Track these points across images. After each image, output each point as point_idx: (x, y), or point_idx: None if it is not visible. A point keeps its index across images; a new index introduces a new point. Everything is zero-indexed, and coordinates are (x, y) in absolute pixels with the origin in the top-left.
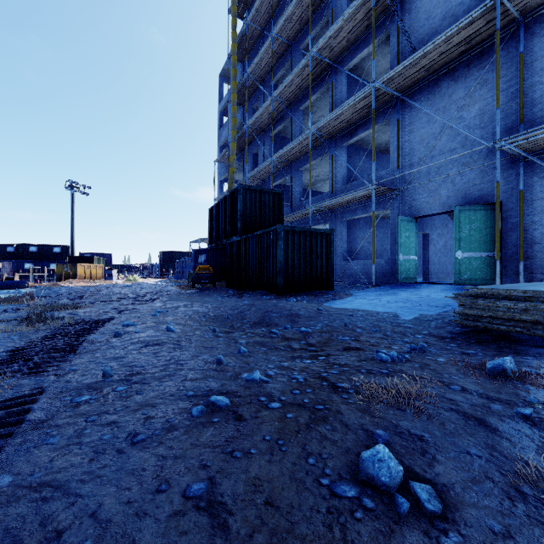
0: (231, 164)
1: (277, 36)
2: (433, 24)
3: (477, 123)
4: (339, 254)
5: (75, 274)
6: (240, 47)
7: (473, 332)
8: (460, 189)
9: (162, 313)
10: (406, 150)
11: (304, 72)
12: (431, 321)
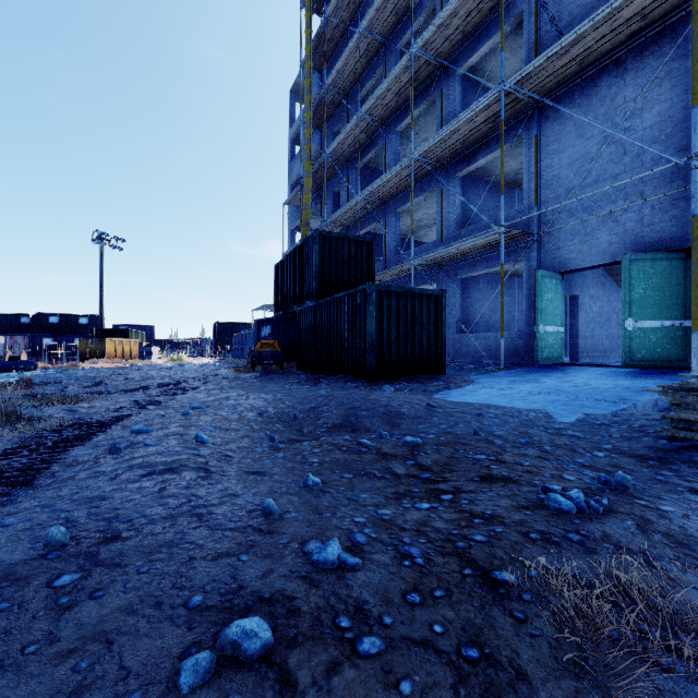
0: (305, 206)
1: (366, 33)
2: None
3: (654, 135)
4: (451, 325)
5: (102, 352)
6: (317, 51)
7: (696, 450)
8: (628, 231)
9: (200, 409)
10: (548, 179)
11: (403, 78)
12: (608, 426)
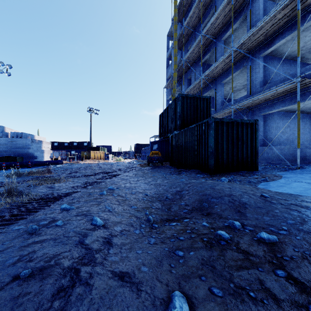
0: (173, 86)
1: None
2: None
3: None
4: None
5: (89, 157)
6: (179, 11)
7: None
8: None
9: (112, 190)
10: None
11: (226, 9)
12: None
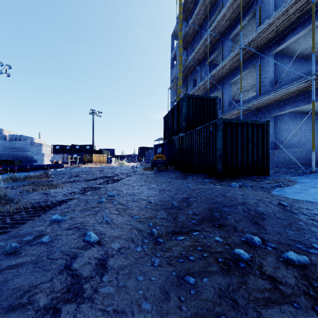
0: (178, 87)
1: None
2: None
3: None
4: None
5: (91, 160)
6: (185, 9)
7: None
8: None
9: (112, 197)
10: None
11: (234, 5)
12: None
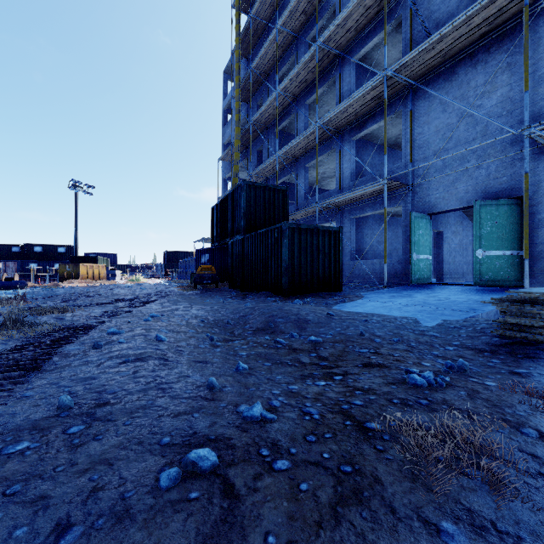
0: (235, 161)
1: (282, 29)
2: (449, 7)
3: (499, 111)
4: (347, 253)
5: (77, 275)
6: (244, 42)
7: (518, 345)
8: (479, 183)
9: (156, 317)
10: (420, 143)
11: (310, 64)
12: (459, 329)
